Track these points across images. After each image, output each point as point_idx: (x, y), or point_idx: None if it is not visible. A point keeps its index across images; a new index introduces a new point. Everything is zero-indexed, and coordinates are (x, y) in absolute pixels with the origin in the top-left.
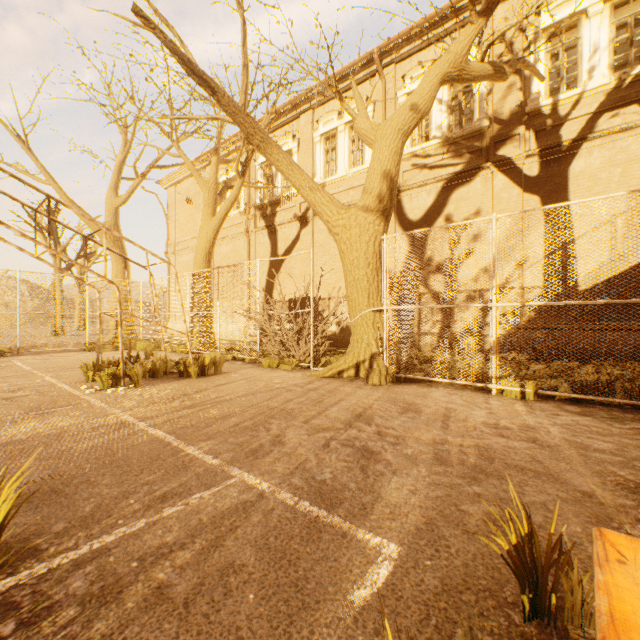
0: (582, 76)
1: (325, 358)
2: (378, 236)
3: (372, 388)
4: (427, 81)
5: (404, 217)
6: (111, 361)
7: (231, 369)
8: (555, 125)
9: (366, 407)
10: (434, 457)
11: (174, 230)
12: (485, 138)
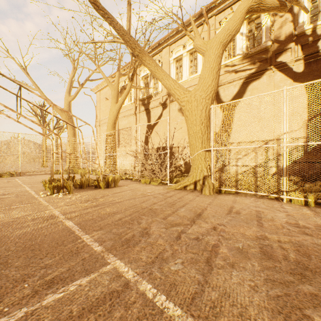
0: None
1: (176, 178)
2: (208, 106)
3: (205, 196)
4: (238, 12)
5: (220, 100)
6: (59, 179)
7: (124, 184)
8: (314, 40)
9: (203, 209)
10: (261, 251)
11: (99, 114)
12: (269, 52)
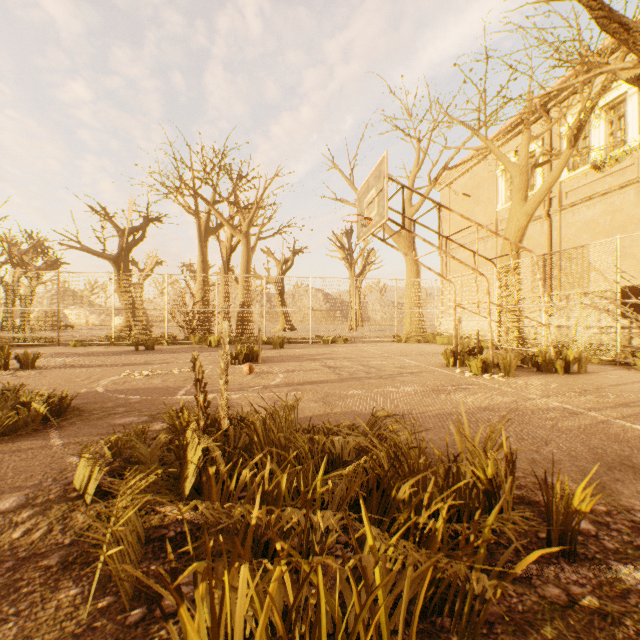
0: None
1: None
2: None
3: None
4: None
5: None
6: (462, 350)
7: (589, 369)
8: None
9: None
10: None
11: (447, 229)
12: None
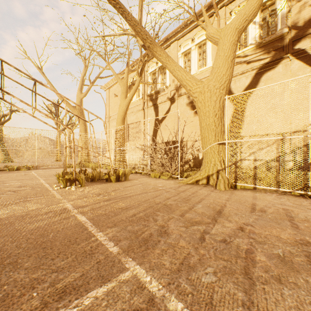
0: None
1: (186, 173)
2: (222, 97)
3: (220, 191)
4: None
5: (231, 93)
6: (71, 172)
7: (134, 178)
8: None
9: (222, 205)
10: (309, 261)
11: (108, 110)
12: (285, 40)
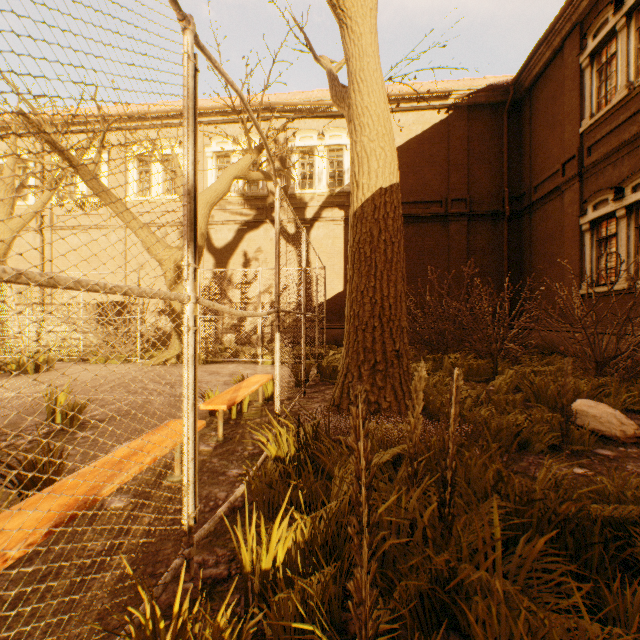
0: (316, 183)
1: (149, 353)
2: None
3: None
4: (226, 177)
5: (211, 244)
6: None
7: (59, 367)
8: (303, 207)
9: None
10: (224, 384)
11: None
12: (266, 202)
